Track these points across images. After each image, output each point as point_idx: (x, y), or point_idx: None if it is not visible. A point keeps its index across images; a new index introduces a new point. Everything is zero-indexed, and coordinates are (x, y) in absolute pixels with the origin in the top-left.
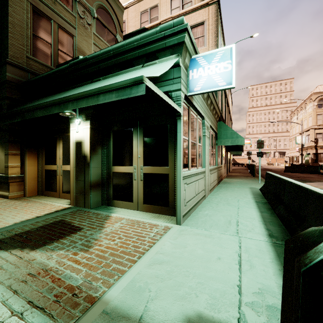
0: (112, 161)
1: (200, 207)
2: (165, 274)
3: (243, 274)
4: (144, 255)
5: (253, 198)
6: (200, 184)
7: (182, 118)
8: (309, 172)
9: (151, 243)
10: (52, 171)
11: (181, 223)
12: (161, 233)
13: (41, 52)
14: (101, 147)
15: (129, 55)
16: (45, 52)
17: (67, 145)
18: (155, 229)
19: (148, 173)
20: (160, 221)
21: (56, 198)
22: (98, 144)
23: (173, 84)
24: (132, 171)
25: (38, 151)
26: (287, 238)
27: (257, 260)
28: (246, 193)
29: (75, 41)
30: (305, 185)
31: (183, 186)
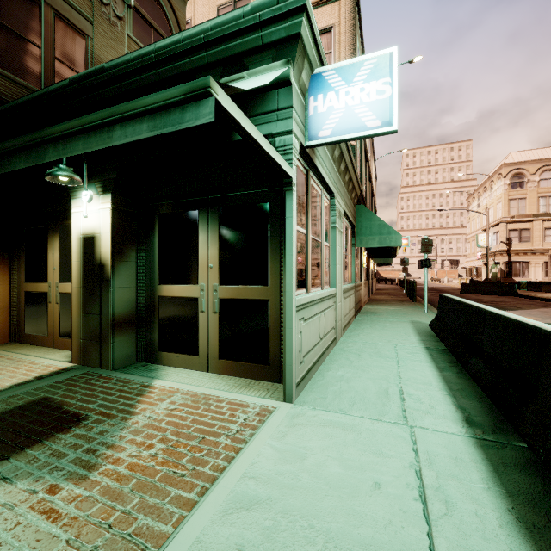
0: (158, 274)
1: (328, 361)
2: (260, 541)
3: (435, 528)
4: (214, 484)
5: (420, 341)
6: (328, 319)
7: (295, 190)
8: (500, 293)
9: (230, 451)
10: (39, 294)
11: (293, 399)
12: (253, 424)
13: (18, 60)
14: (135, 247)
15: (190, 62)
16: (26, 62)
17: (68, 244)
18: (240, 414)
19: (228, 298)
20: (252, 395)
21: (47, 347)
22: (130, 242)
23: (277, 121)
24: (197, 294)
25: (10, 255)
26: (502, 426)
27: (457, 486)
28: (406, 331)
29: (91, 46)
30: (531, 321)
31: (298, 324)
